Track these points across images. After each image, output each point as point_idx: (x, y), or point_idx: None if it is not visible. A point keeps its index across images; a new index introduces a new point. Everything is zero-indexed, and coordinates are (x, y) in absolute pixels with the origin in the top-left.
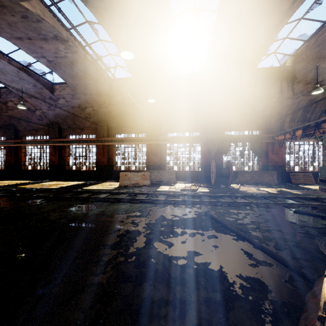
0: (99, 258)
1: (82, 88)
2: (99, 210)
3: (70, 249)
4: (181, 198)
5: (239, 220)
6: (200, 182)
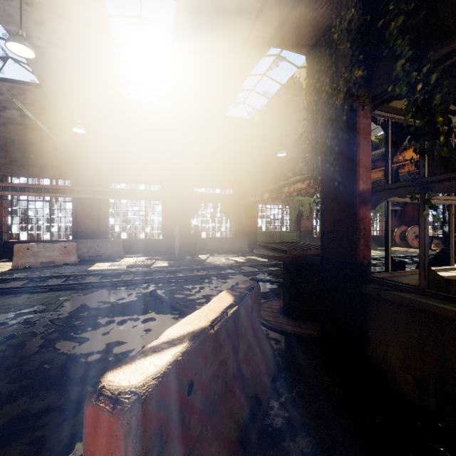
0: None
1: None
2: None
3: None
4: (122, 278)
5: (190, 296)
6: (161, 254)
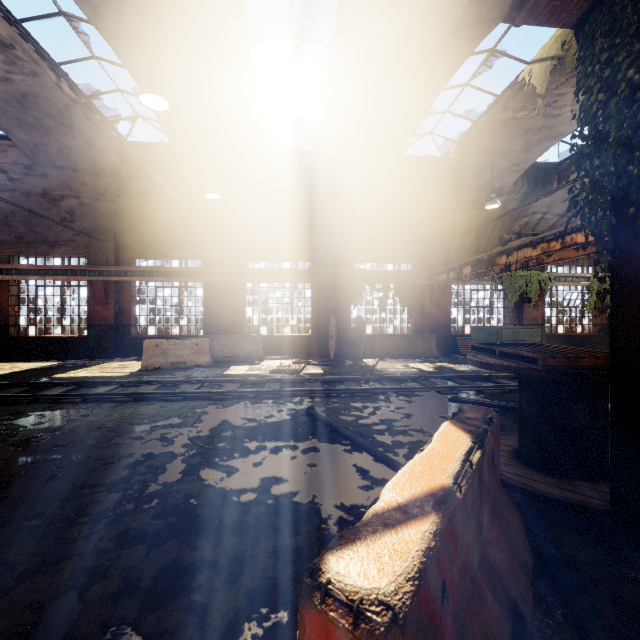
0: (80, 511)
1: (51, 154)
2: (88, 419)
3: (12, 502)
4: (267, 388)
5: (362, 419)
6: (311, 356)
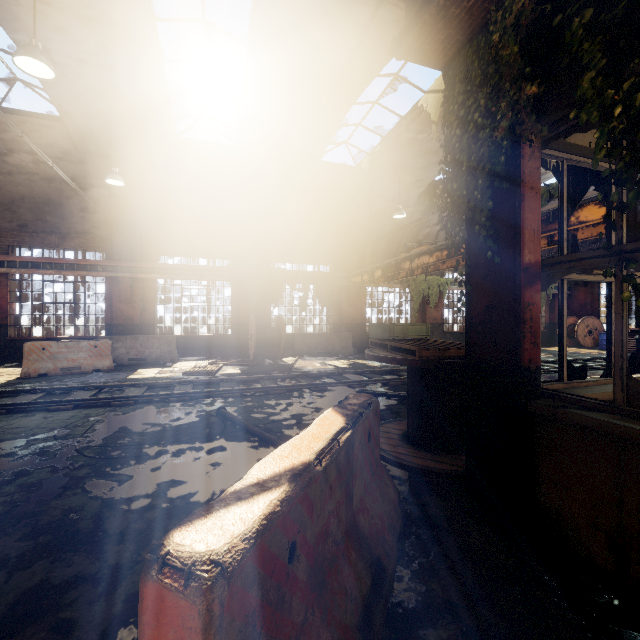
0: None
1: None
2: None
3: None
4: (177, 390)
5: (274, 416)
6: (230, 357)
